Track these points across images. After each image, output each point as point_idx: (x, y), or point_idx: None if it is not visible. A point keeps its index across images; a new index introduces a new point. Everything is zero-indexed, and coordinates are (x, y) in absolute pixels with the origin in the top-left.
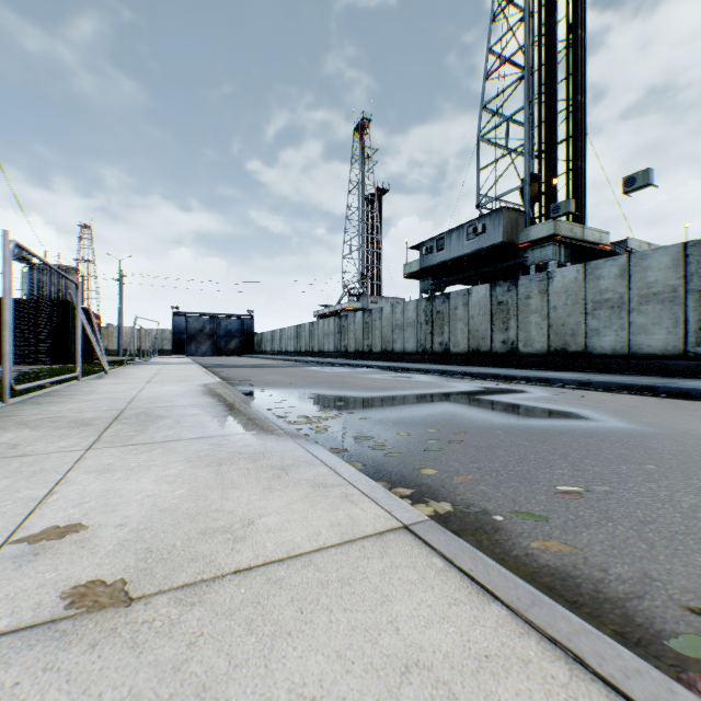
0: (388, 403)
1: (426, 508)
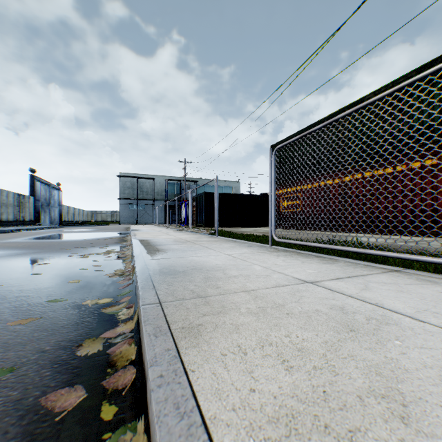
0: (3, 263)
1: (122, 243)
